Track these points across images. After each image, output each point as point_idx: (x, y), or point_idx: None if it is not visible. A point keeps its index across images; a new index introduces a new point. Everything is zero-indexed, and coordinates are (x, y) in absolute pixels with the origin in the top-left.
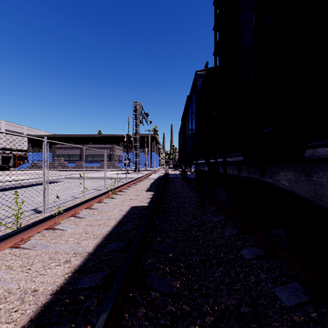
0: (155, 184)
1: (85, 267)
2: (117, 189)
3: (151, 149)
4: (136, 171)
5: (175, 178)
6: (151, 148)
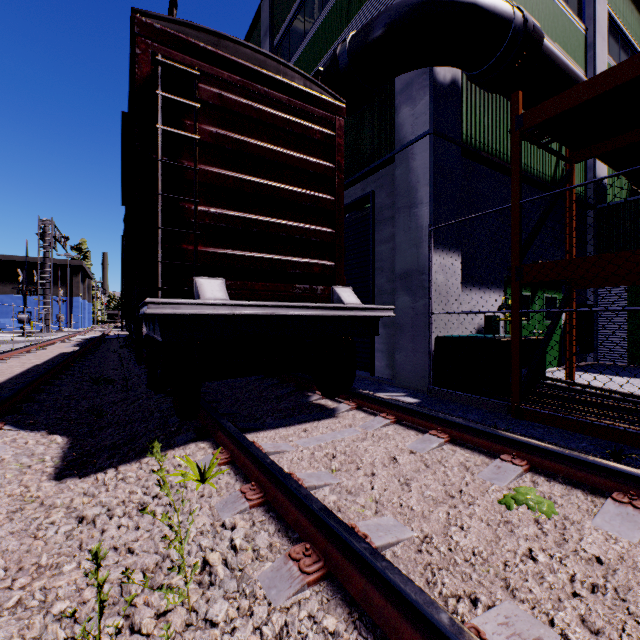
0: (83, 343)
1: (52, 359)
2: (36, 346)
3: (72, 290)
4: (45, 332)
5: (116, 338)
6: (72, 289)
